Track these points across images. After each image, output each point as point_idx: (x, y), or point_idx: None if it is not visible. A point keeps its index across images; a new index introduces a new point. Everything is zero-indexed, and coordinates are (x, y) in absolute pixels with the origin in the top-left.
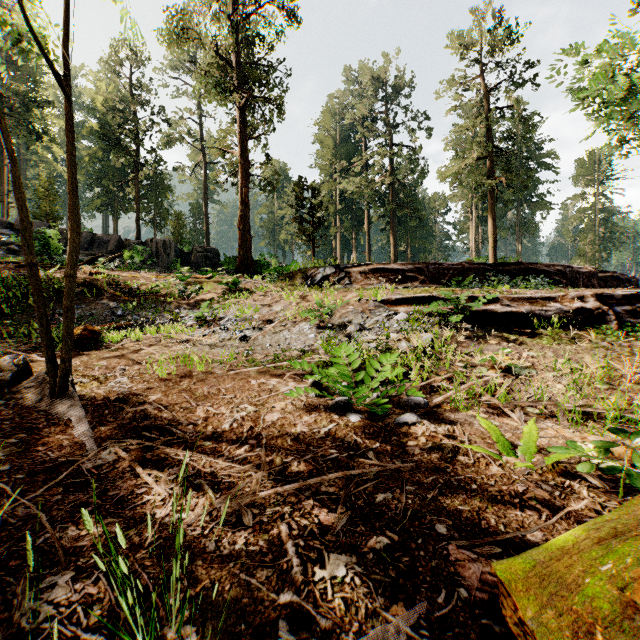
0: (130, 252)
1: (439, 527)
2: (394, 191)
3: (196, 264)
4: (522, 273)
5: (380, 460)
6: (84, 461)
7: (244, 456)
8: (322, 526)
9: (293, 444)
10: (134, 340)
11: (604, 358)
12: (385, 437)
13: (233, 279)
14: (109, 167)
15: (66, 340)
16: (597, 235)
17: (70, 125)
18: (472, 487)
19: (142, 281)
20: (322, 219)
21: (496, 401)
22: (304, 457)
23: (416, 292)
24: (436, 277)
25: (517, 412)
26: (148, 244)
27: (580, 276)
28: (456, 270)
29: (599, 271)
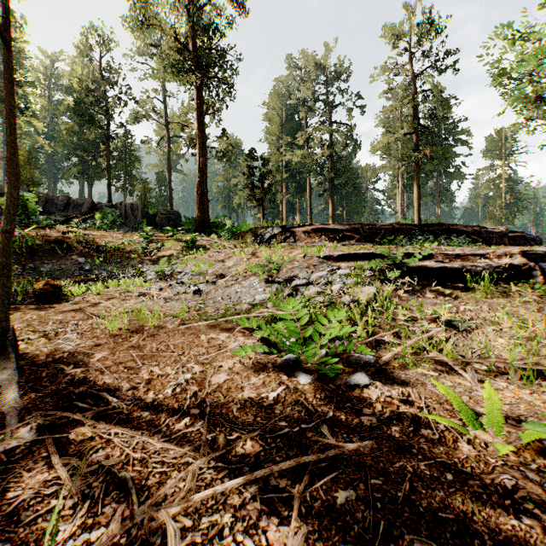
0: (101, 214)
1: None
2: (332, 162)
3: (160, 224)
4: (444, 233)
5: (335, 436)
6: None
7: (183, 433)
8: None
9: (239, 415)
10: (94, 294)
11: (538, 312)
12: (338, 403)
13: (191, 237)
14: (84, 140)
15: (3, 298)
16: (504, 201)
17: (6, 73)
18: (447, 478)
19: (110, 239)
20: (270, 185)
21: (445, 358)
22: (250, 435)
23: (356, 249)
24: (370, 236)
25: (469, 371)
26: (118, 207)
27: (493, 235)
28: (387, 230)
29: (509, 231)
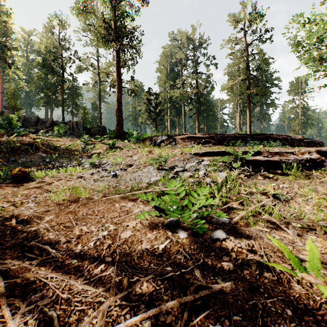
0: (57, 127)
1: None
2: (198, 97)
3: (94, 134)
4: (265, 139)
5: (205, 278)
6: None
7: (99, 277)
8: None
9: (138, 262)
10: (50, 177)
11: None
12: (205, 252)
13: (112, 142)
14: (48, 83)
15: None
16: (300, 120)
17: None
18: (288, 313)
19: (62, 143)
20: (160, 110)
21: (274, 219)
22: (146, 279)
23: (213, 149)
24: (221, 141)
25: (290, 228)
26: (68, 123)
27: (295, 141)
28: (231, 137)
29: (304, 138)
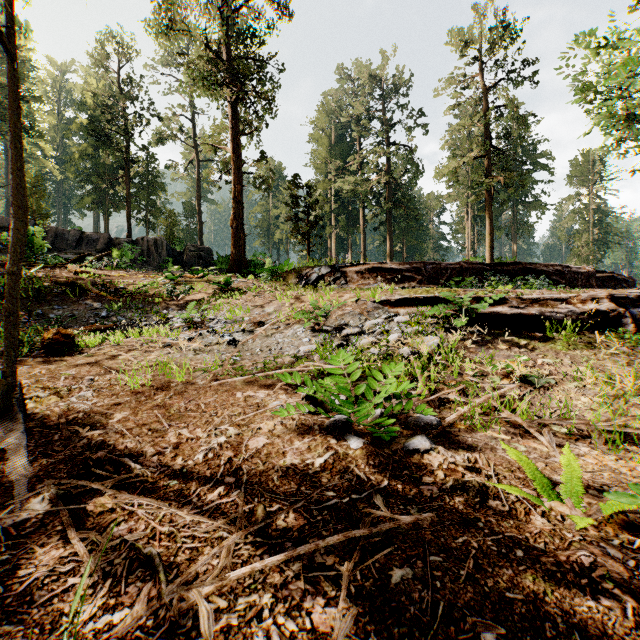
0: (119, 251)
1: (487, 637)
2: (390, 190)
3: (188, 263)
4: (521, 273)
5: (391, 507)
6: (5, 514)
7: (216, 504)
8: (316, 635)
9: (280, 484)
10: (112, 344)
11: (627, 366)
12: (394, 470)
13: (225, 279)
14: (100, 164)
15: (9, 350)
16: (591, 236)
17: (12, 91)
18: (517, 555)
19: (130, 280)
20: (317, 218)
21: (518, 419)
22: (293, 506)
23: (416, 292)
24: (434, 277)
25: (546, 434)
26: (139, 243)
27: (579, 276)
28: (454, 270)
29: (597, 271)
